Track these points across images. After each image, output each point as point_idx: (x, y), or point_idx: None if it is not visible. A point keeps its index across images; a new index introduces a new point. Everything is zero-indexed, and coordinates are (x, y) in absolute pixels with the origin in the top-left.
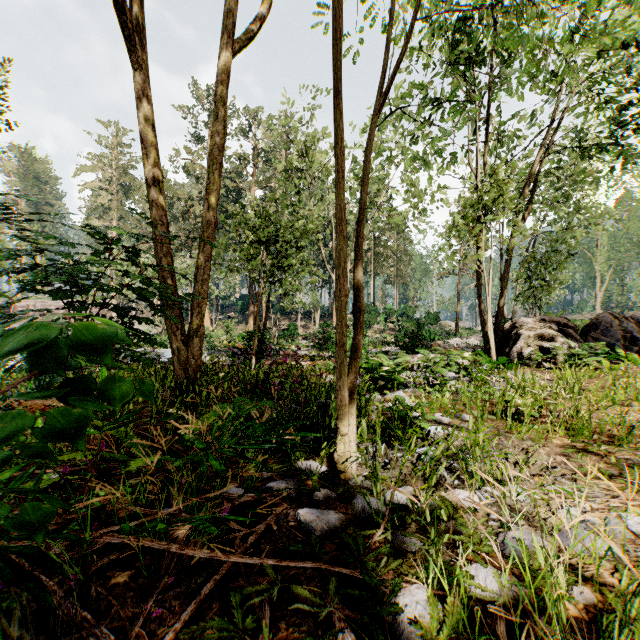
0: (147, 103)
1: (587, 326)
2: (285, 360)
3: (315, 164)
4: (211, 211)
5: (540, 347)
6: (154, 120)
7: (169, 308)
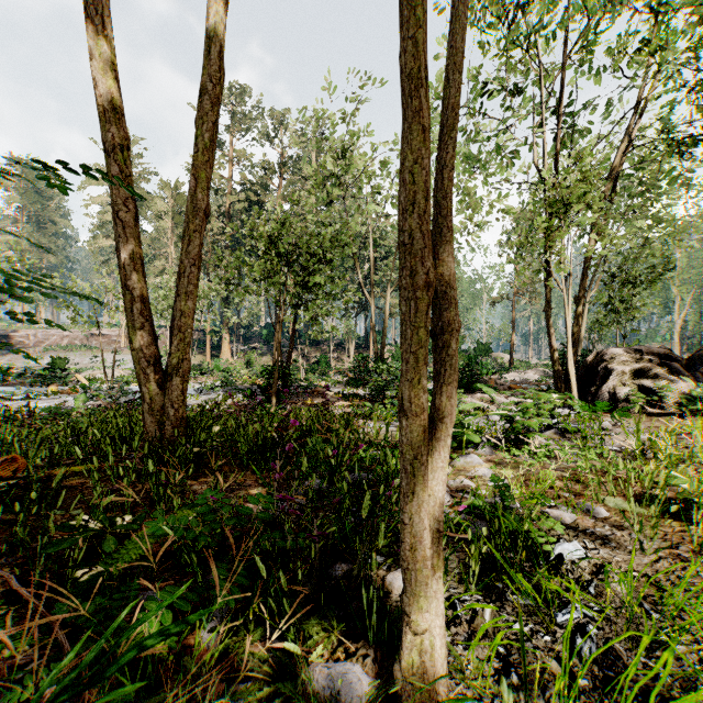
0: (102, 31)
1: (689, 359)
2: (295, 423)
3: (349, 168)
4: (198, 193)
5: (639, 386)
6: (114, 58)
7: (136, 333)
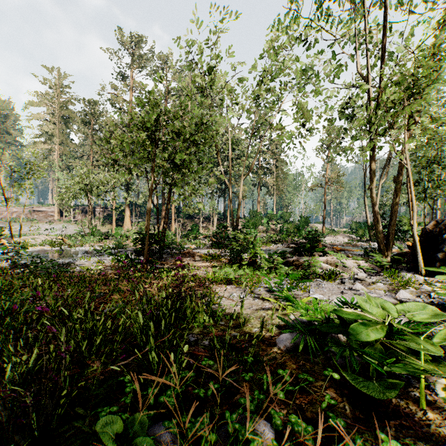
0: None
1: None
2: None
3: (213, 83)
4: None
5: None
6: None
7: None
